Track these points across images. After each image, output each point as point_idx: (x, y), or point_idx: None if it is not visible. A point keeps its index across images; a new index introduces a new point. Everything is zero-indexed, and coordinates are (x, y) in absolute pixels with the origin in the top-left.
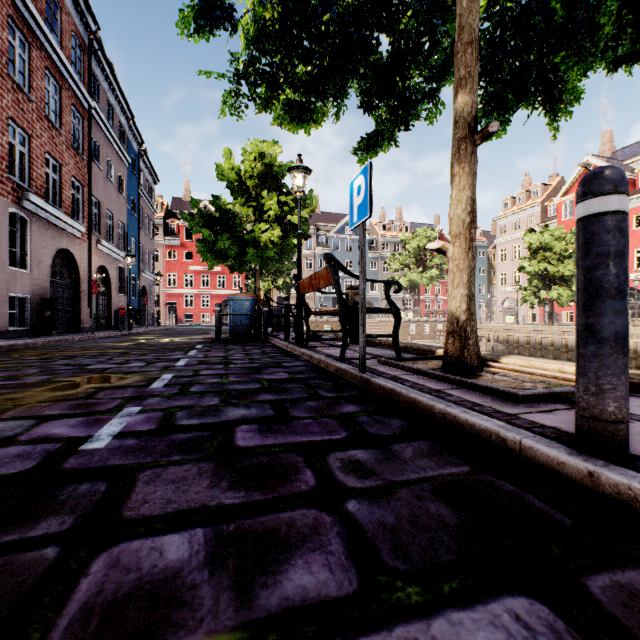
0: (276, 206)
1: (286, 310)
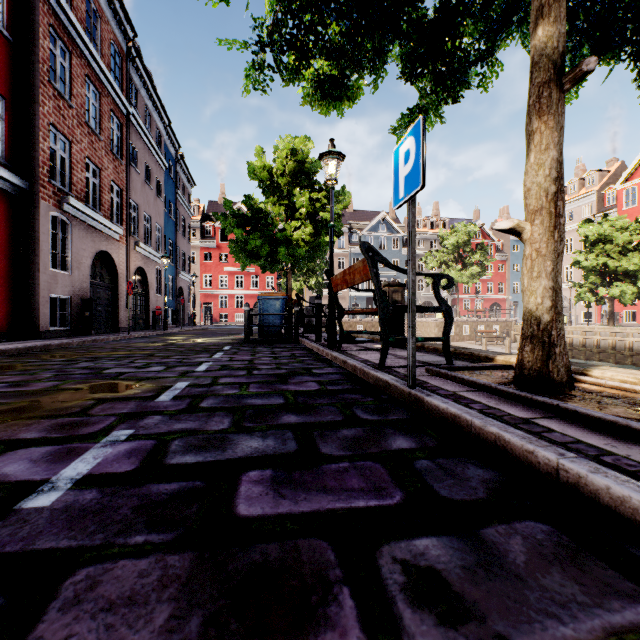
0: (308, 203)
1: (317, 310)
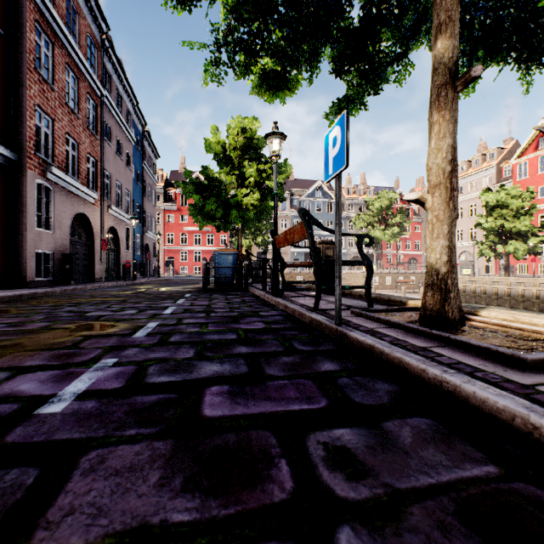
0: (255, 173)
1: (264, 263)
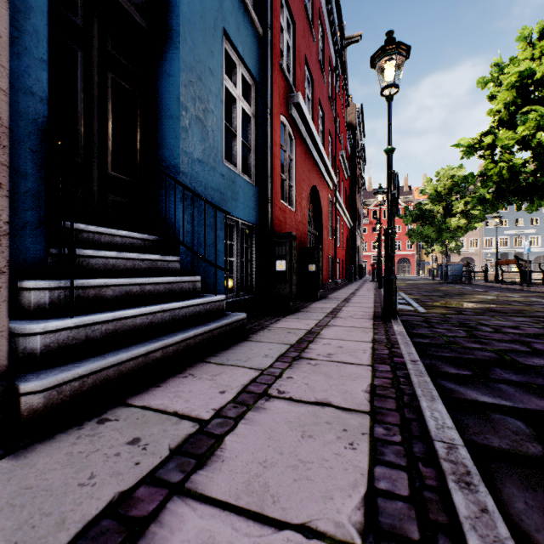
0: (462, 206)
1: (485, 270)
